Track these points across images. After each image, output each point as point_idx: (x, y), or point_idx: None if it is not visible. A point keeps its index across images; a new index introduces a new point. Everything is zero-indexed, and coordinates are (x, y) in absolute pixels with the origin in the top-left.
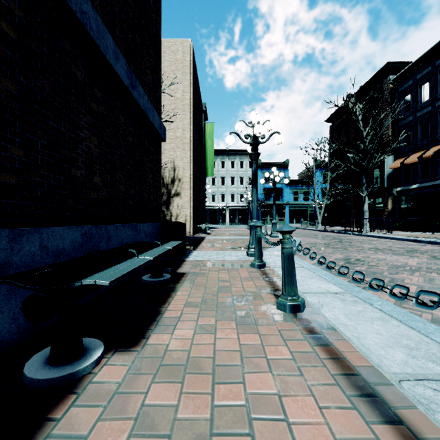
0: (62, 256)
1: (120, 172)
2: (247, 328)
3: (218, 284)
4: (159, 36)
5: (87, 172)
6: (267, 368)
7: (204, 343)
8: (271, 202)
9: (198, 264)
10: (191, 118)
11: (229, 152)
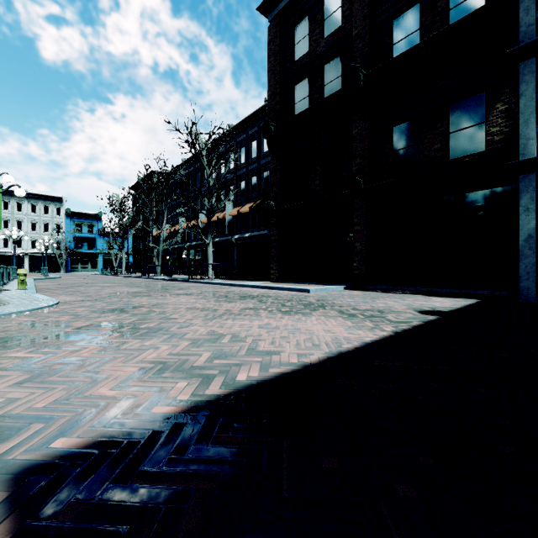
0: None
1: None
2: None
3: None
4: None
5: None
6: None
7: None
8: (83, 251)
9: None
10: None
11: (29, 195)
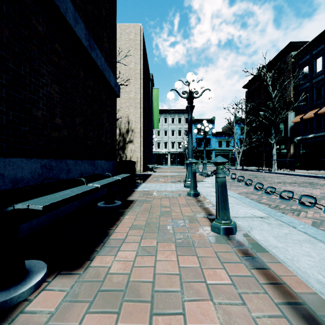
0: (20, 183)
1: (80, 117)
2: (186, 250)
3: (160, 209)
4: (115, 14)
5: (48, 114)
6: (206, 294)
7: (145, 265)
8: (201, 148)
9: (145, 193)
10: (141, 84)
11: (170, 111)
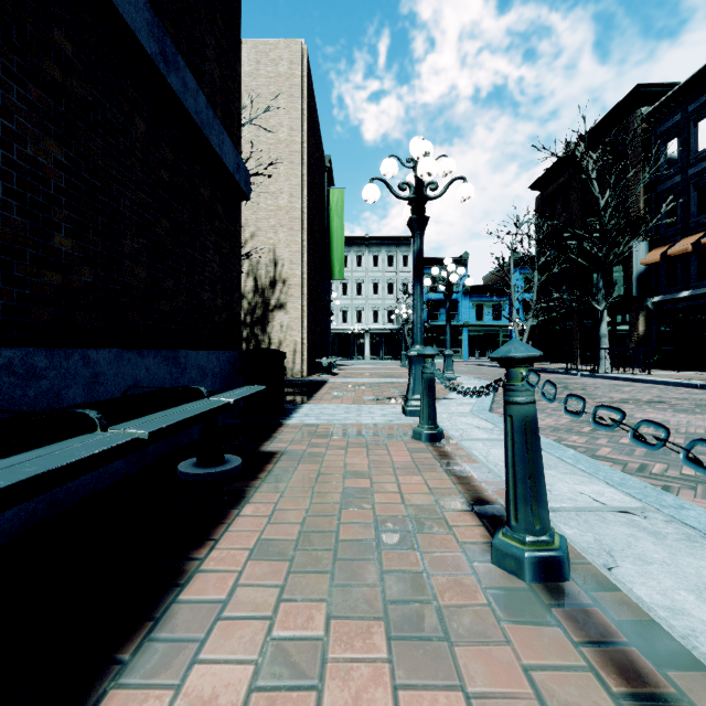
0: None
1: (136, 238)
2: (423, 653)
3: (343, 481)
4: None
5: (28, 221)
6: None
7: None
8: (438, 323)
9: (307, 432)
10: (304, 175)
11: (369, 240)
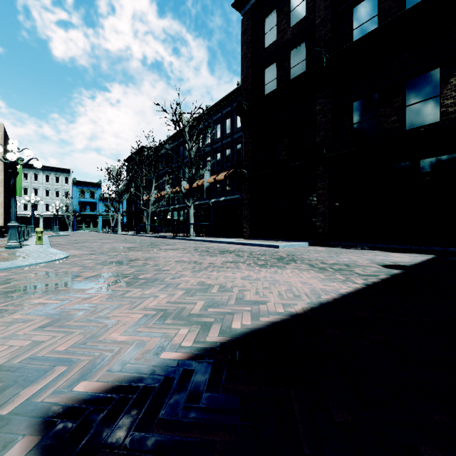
0: None
1: None
2: None
3: None
4: None
5: None
6: None
7: None
8: (86, 213)
9: None
10: (3, 168)
11: (43, 167)
